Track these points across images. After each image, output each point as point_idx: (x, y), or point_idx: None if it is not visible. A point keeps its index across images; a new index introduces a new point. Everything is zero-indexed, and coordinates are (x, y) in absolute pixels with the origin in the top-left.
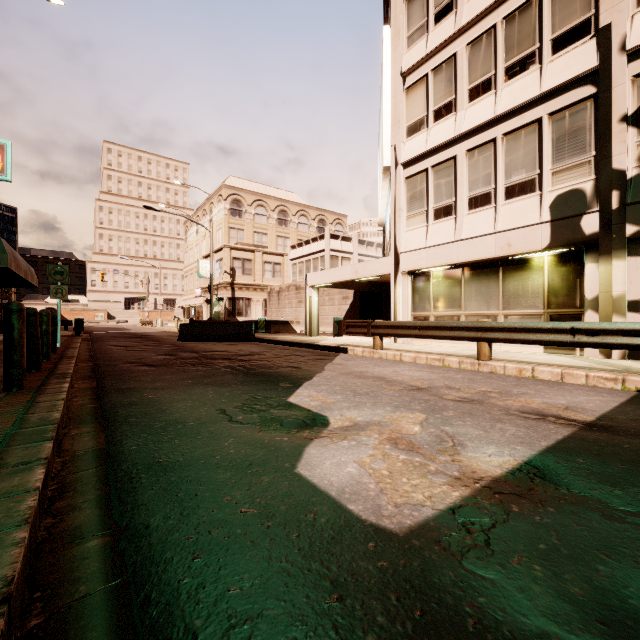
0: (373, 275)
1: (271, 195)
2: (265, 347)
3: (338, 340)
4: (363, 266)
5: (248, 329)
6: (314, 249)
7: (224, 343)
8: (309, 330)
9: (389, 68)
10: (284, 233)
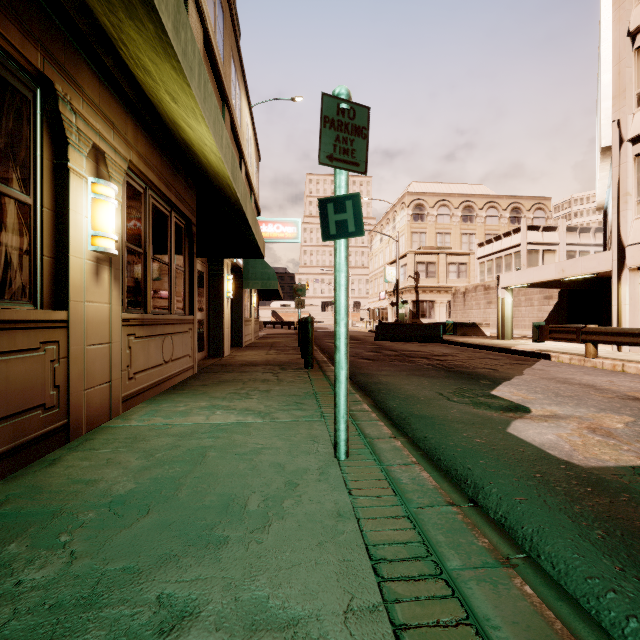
0: (586, 273)
1: (454, 192)
2: (455, 349)
3: (538, 345)
4: (572, 263)
5: (436, 331)
6: (506, 245)
7: (414, 344)
8: (501, 333)
9: (609, 32)
10: (469, 230)
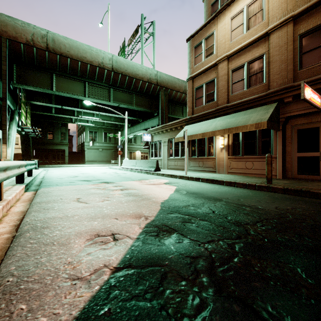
0: None
1: None
2: None
3: None
4: None
5: None
6: None
7: None
8: None
9: None
10: None
